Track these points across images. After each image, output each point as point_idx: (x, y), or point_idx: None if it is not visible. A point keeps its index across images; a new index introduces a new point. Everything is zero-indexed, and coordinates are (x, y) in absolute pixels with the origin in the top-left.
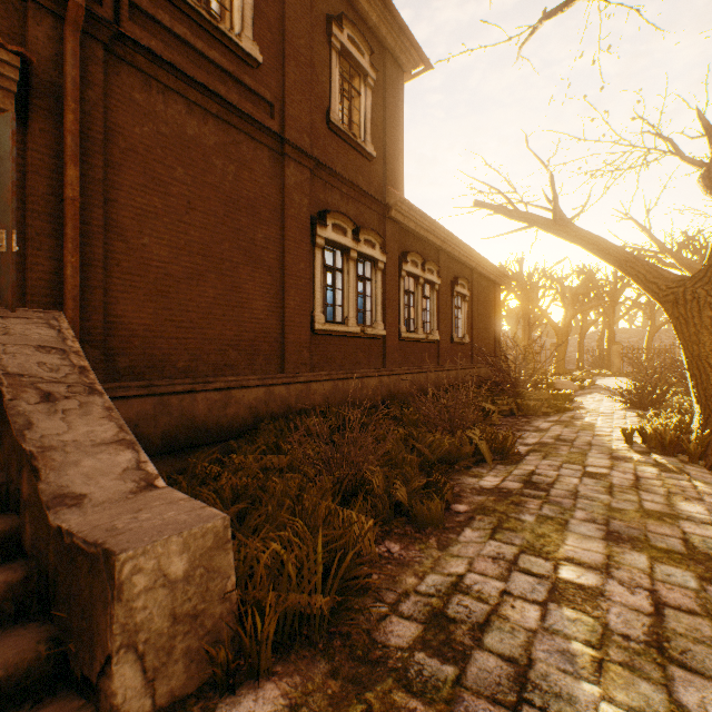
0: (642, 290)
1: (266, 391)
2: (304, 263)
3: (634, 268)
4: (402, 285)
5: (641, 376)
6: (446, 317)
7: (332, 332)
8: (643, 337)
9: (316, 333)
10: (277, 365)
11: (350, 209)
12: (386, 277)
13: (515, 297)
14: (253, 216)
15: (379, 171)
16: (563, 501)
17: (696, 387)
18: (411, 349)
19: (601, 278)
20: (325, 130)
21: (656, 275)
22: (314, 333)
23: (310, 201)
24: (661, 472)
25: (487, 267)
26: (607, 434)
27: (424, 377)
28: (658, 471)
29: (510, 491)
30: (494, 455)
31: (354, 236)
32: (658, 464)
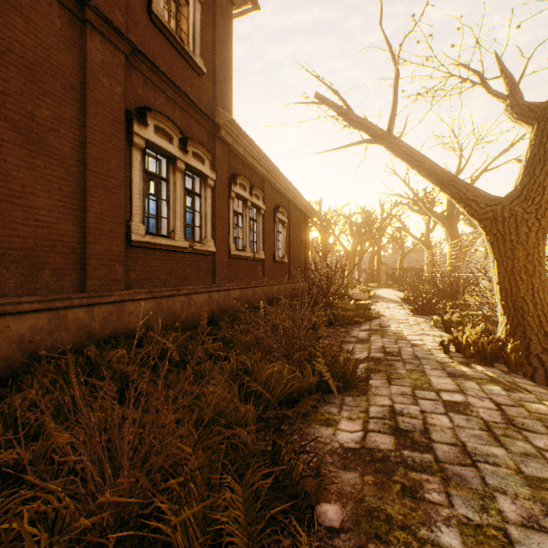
0: (460, 209)
1: (52, 316)
2: (116, 161)
3: (456, 187)
4: (231, 205)
5: (405, 288)
6: (270, 239)
7: (154, 245)
8: (394, 261)
9: (134, 245)
10: (75, 282)
11: (178, 118)
12: (216, 195)
13: (317, 229)
14: (32, 82)
15: (209, 90)
16: (465, 472)
17: (506, 299)
18: (240, 266)
19: (375, 217)
20: (146, 20)
21: (476, 193)
22: (131, 245)
23: (126, 93)
24: (507, 391)
25: (301, 201)
26: (421, 343)
27: (252, 292)
28: (503, 390)
29: (386, 456)
30: (336, 381)
31: (181, 145)
32: (493, 379)
